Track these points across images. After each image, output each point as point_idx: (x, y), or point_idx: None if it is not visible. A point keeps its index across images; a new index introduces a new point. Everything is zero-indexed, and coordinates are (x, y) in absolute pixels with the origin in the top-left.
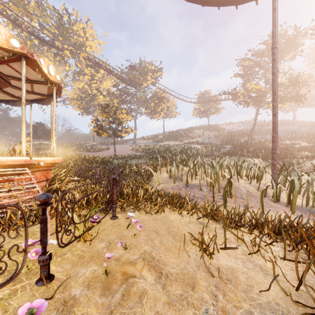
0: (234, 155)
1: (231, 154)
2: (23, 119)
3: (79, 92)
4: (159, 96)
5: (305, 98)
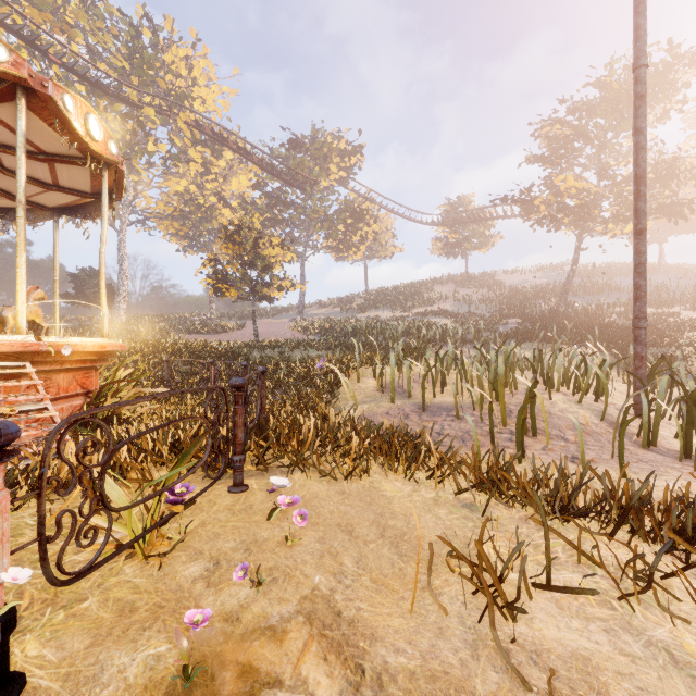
0: (528, 339)
1: (521, 337)
2: (20, 242)
3: (178, 201)
4: (356, 209)
5: (693, 209)
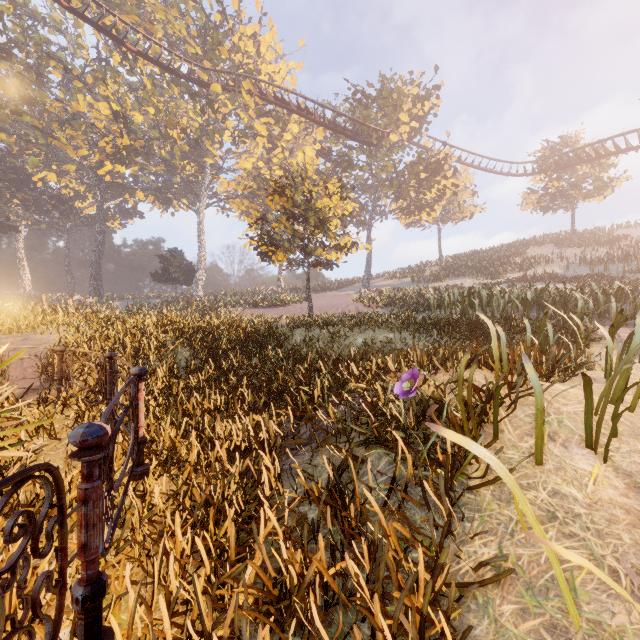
0: None
1: None
2: None
3: (247, 178)
4: (431, 161)
5: None
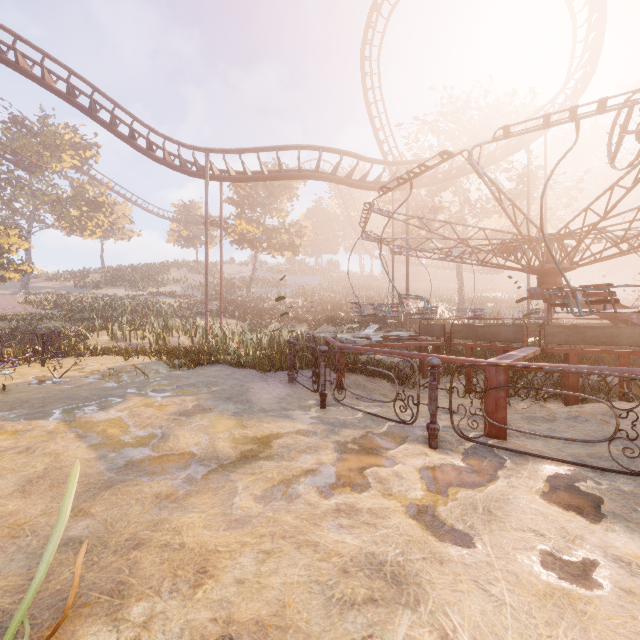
0: (211, 315)
1: None
2: None
3: None
4: (92, 199)
5: (299, 251)
